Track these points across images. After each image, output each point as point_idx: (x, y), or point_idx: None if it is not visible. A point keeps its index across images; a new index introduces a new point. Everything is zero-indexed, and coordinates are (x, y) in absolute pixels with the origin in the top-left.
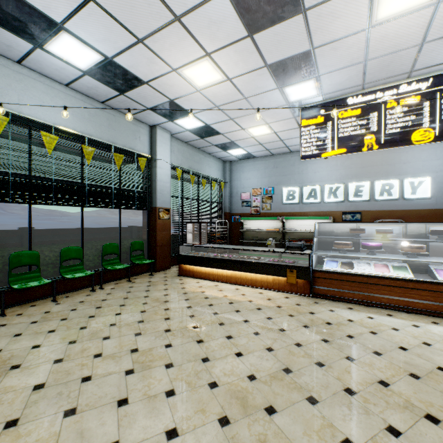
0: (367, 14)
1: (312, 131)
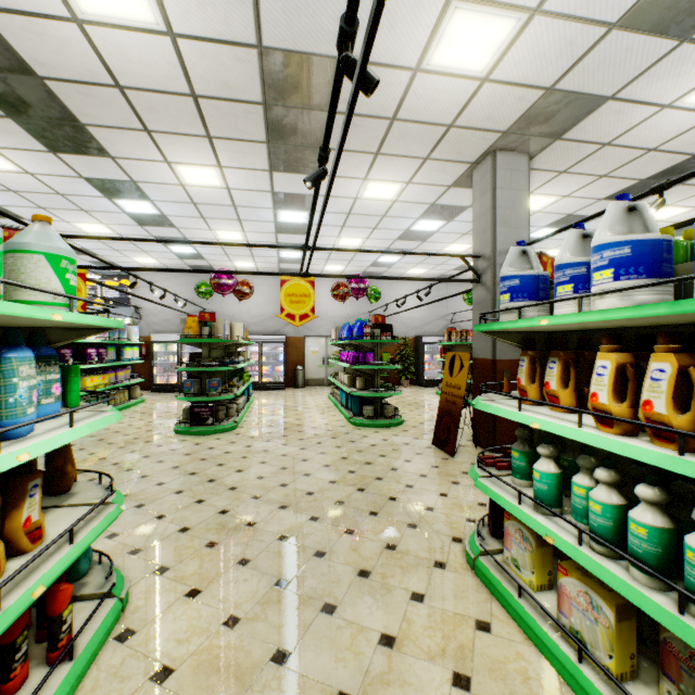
0: None
1: None
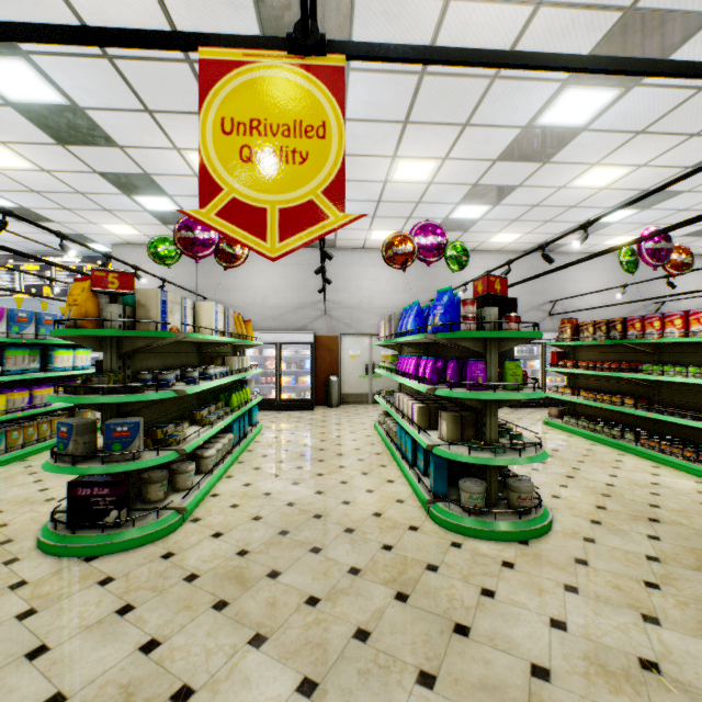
0: None
1: (4, 276)
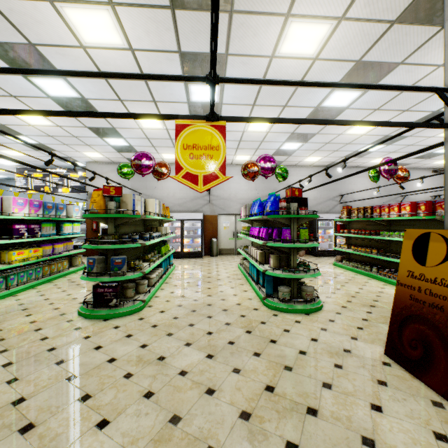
0: (5, 153)
1: (22, 180)
